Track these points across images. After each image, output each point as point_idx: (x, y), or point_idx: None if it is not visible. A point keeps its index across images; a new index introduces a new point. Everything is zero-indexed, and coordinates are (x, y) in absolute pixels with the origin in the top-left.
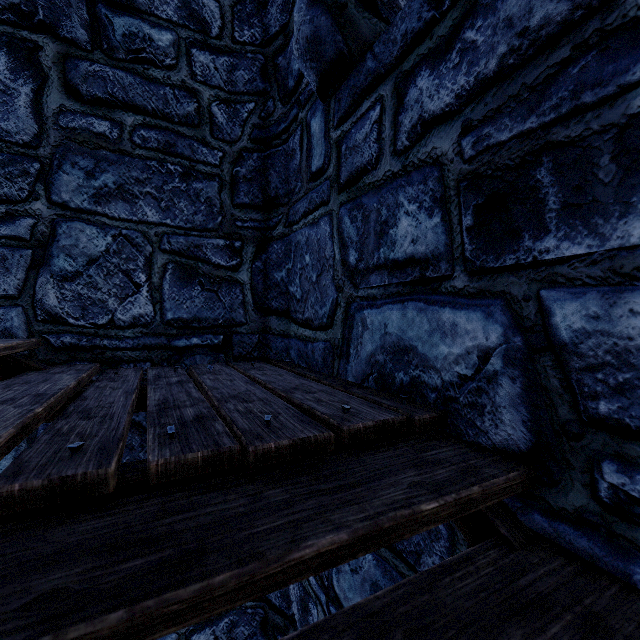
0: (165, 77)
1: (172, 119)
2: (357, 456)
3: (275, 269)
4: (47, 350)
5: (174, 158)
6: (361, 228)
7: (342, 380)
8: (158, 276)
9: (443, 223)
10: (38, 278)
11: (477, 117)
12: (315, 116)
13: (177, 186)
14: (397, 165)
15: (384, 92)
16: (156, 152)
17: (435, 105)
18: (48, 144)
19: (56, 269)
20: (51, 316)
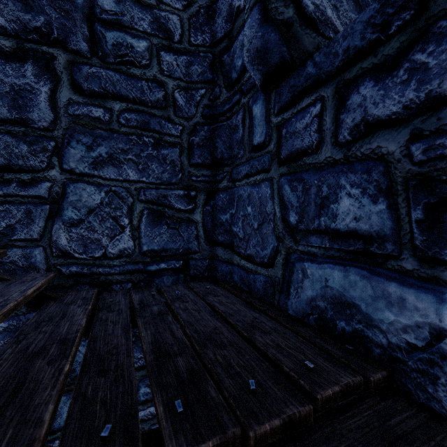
0: (142, 73)
1: (147, 104)
2: (331, 424)
3: (221, 212)
4: (60, 277)
5: (148, 132)
6: (301, 197)
7: (284, 312)
8: (137, 219)
9: (389, 211)
10: (53, 225)
11: (429, 128)
12: (256, 103)
13: (150, 153)
14: (338, 154)
15: (325, 93)
16: (135, 129)
17: (380, 111)
18: (60, 127)
19: (66, 218)
20: (62, 252)
